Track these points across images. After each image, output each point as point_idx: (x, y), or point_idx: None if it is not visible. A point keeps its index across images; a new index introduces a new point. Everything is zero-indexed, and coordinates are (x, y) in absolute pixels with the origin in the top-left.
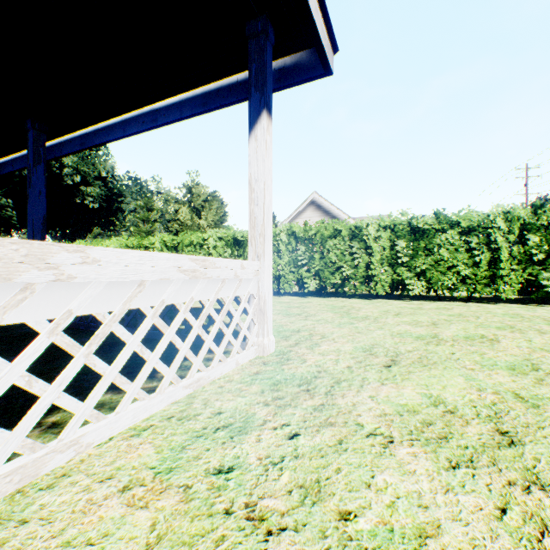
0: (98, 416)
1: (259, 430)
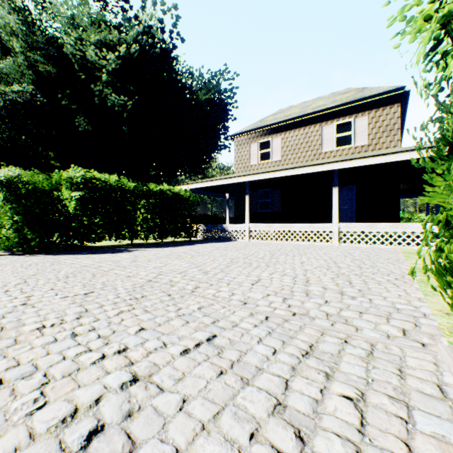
0: (415, 245)
1: None
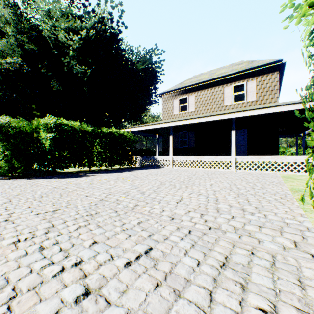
0: (289, 171)
1: (303, 176)
